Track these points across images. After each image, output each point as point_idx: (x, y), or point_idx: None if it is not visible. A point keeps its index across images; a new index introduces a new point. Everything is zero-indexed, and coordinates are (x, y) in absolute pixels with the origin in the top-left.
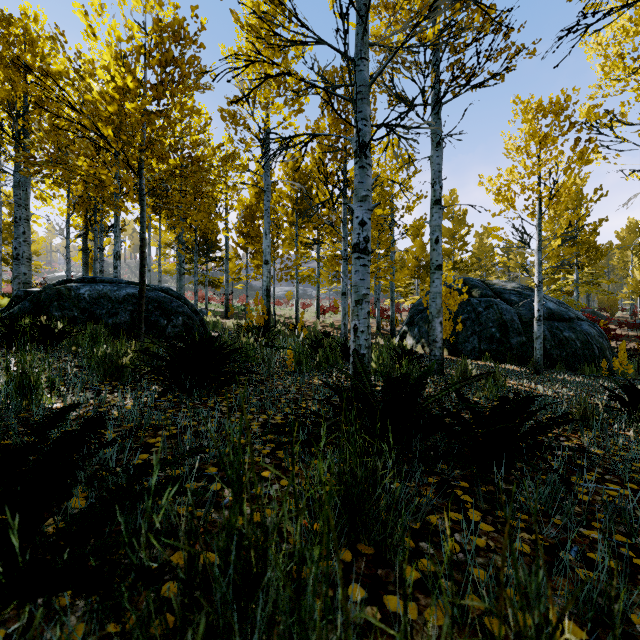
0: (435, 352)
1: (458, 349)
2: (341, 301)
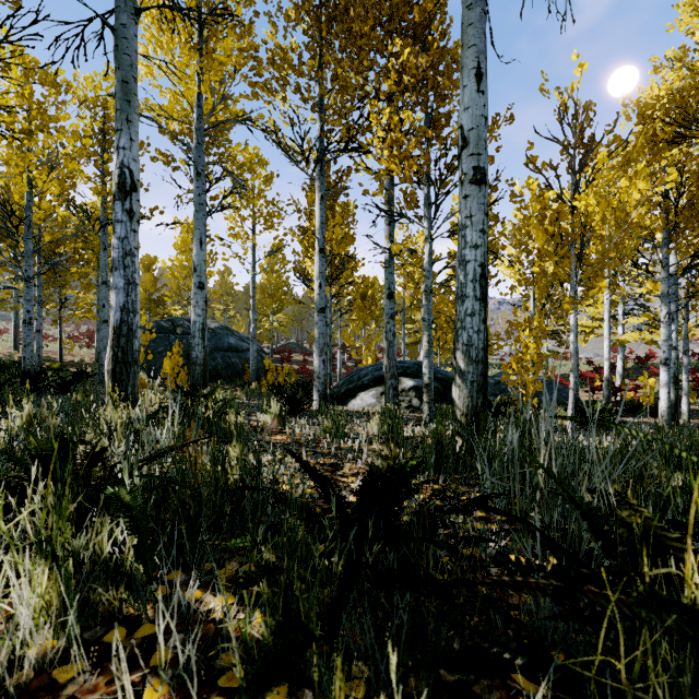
0: (103, 371)
1: (155, 373)
2: (36, 337)
